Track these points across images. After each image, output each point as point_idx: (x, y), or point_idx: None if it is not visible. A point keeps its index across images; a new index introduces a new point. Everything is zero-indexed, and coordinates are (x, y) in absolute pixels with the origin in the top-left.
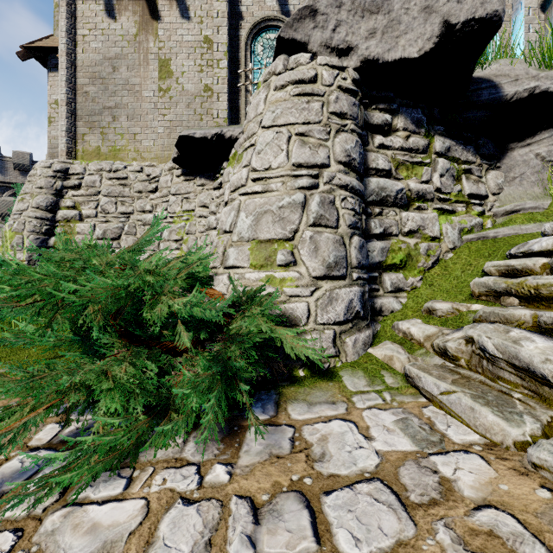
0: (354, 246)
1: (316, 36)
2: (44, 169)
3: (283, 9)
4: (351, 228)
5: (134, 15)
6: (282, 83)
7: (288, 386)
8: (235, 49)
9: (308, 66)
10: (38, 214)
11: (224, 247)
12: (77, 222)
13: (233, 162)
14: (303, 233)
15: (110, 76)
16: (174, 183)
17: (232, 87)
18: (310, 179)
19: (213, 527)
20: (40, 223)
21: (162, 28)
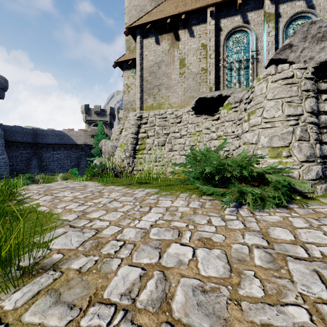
0: (317, 148)
1: (291, 56)
2: (133, 117)
3: (244, 20)
4: (315, 140)
5: (168, 40)
6: (276, 79)
7: (295, 201)
8: (217, 47)
9: (289, 71)
10: (132, 136)
11: (253, 150)
12: (146, 139)
13: (227, 107)
14: (294, 144)
15: (157, 71)
16: (190, 118)
17: (216, 66)
18: (295, 121)
19: (306, 220)
20: (133, 140)
21: (180, 44)
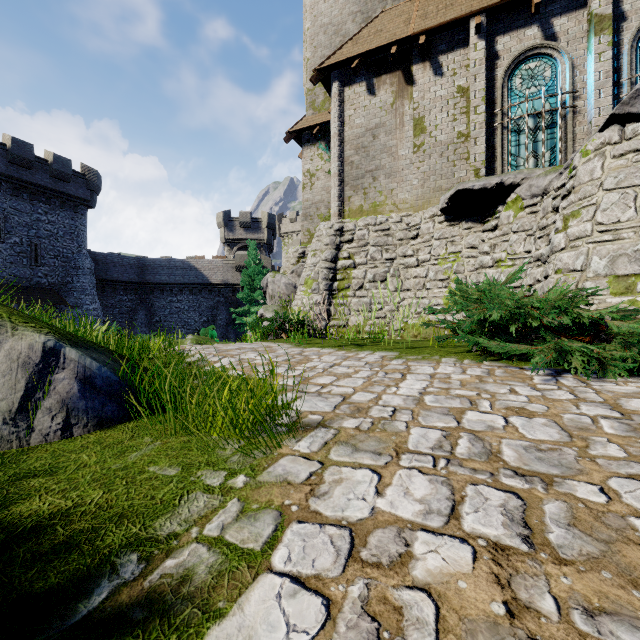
0: None
1: None
2: (328, 230)
3: (547, 34)
4: None
5: (391, 86)
6: (621, 152)
7: None
8: (490, 90)
9: None
10: (326, 265)
11: (576, 282)
12: (351, 269)
13: (514, 206)
14: None
15: (370, 144)
16: (436, 229)
17: (487, 128)
18: None
19: None
20: (328, 272)
21: (416, 91)
